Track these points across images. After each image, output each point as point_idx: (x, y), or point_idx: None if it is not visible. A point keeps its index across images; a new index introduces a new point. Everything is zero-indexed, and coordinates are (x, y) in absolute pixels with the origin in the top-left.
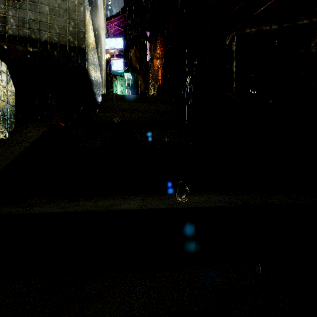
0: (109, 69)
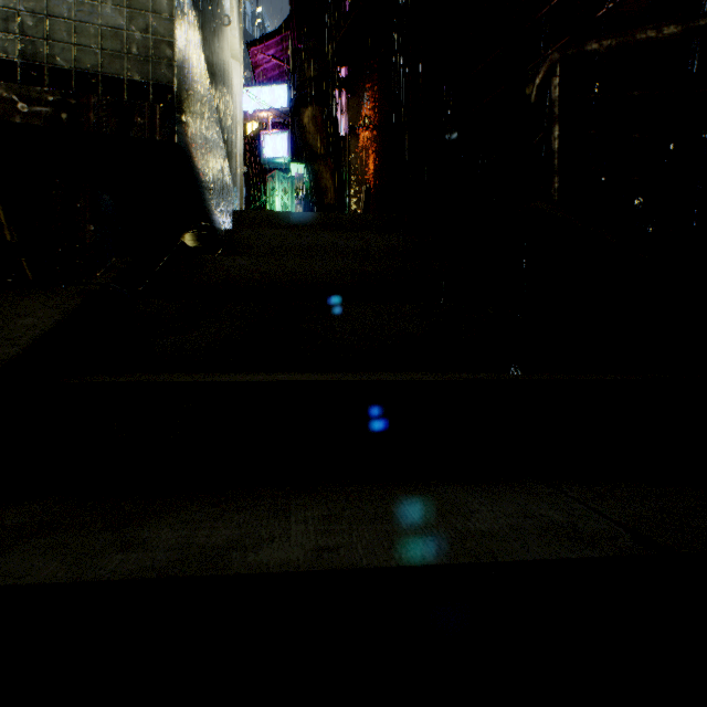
0: (257, 156)
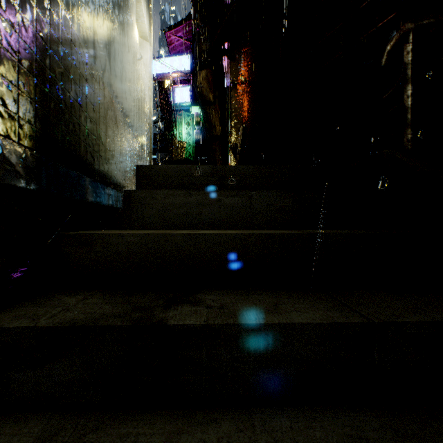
0: (171, 101)
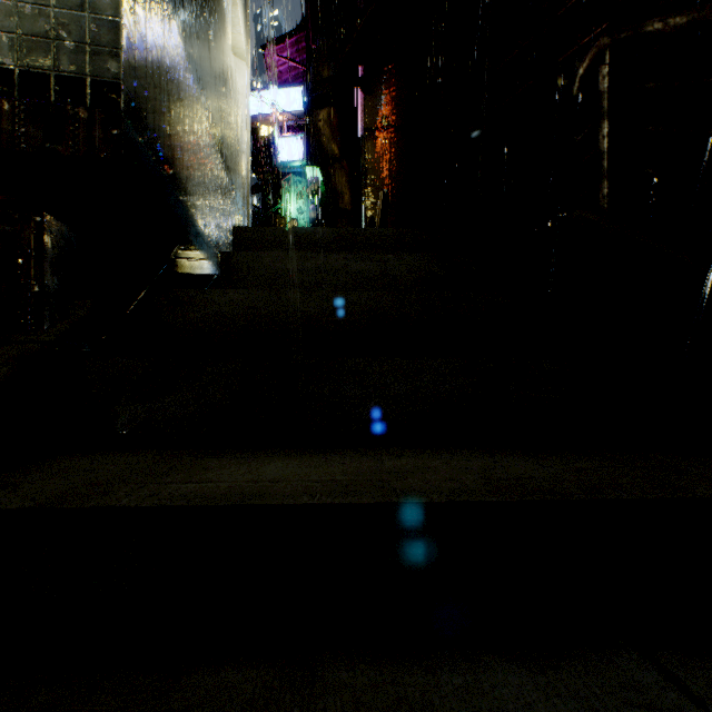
0: (273, 160)
